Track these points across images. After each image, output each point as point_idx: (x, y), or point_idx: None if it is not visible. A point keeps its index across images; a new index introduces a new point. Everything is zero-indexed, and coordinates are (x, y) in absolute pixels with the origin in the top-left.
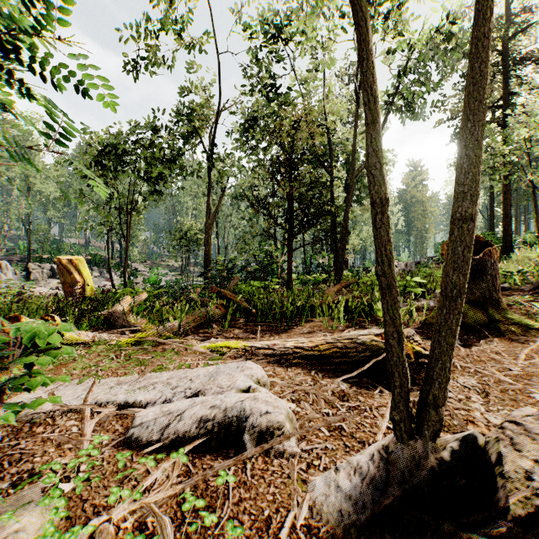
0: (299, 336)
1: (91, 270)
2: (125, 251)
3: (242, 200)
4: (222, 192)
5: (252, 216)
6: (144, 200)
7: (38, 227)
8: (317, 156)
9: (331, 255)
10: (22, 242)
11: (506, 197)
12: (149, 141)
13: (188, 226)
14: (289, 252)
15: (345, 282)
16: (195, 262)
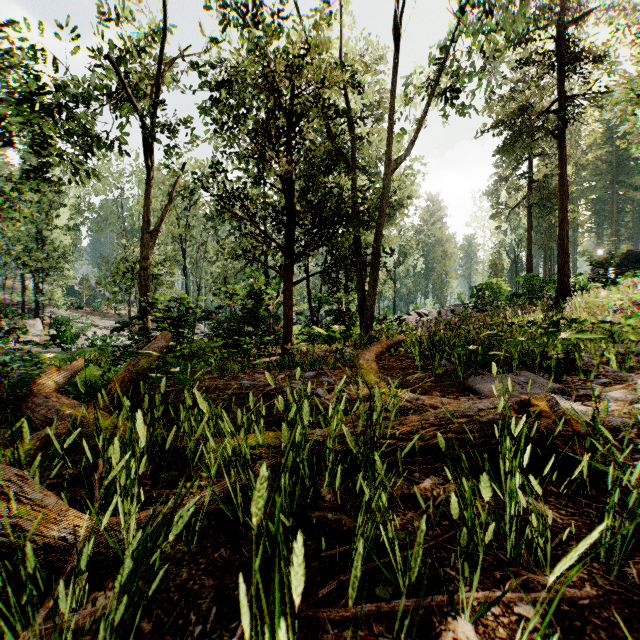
0: None
1: None
2: (41, 292)
3: (223, 223)
4: (173, 187)
5: (236, 246)
6: (14, 187)
7: None
8: (337, 112)
9: (350, 297)
10: None
11: (563, 227)
12: None
13: (135, 255)
14: (286, 286)
15: (386, 340)
16: None
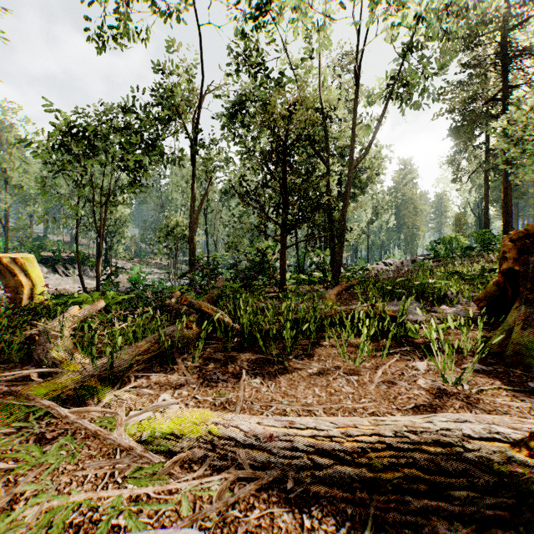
0: (308, 383)
1: (73, 268)
2: (110, 248)
3: (232, 195)
4: (209, 184)
5: (242, 212)
6: (121, 191)
7: (16, 223)
8: (313, 141)
9: (326, 253)
10: (1, 238)
11: (507, 193)
12: (124, 123)
13: (175, 223)
14: (282, 249)
15: (345, 283)
16: (183, 260)
